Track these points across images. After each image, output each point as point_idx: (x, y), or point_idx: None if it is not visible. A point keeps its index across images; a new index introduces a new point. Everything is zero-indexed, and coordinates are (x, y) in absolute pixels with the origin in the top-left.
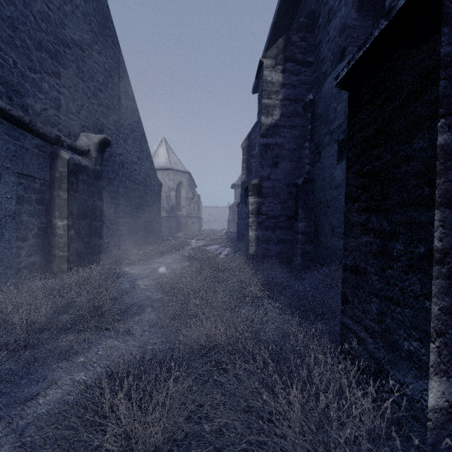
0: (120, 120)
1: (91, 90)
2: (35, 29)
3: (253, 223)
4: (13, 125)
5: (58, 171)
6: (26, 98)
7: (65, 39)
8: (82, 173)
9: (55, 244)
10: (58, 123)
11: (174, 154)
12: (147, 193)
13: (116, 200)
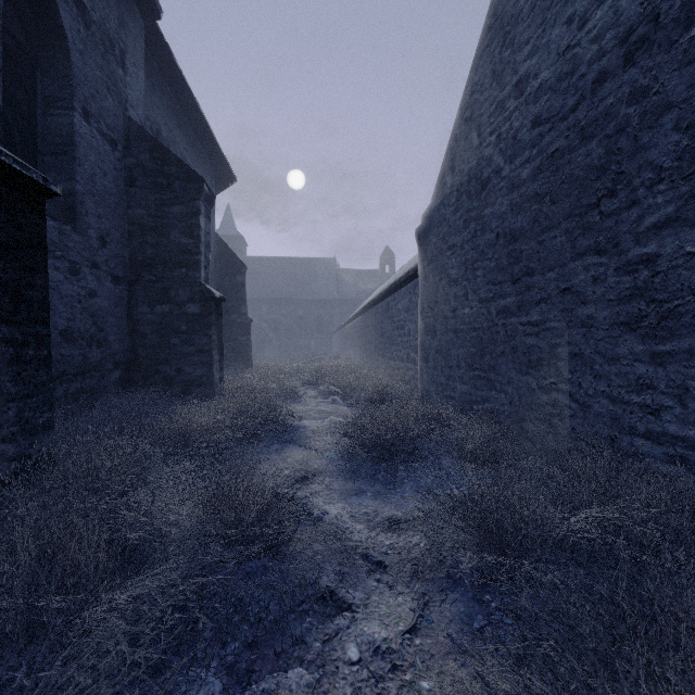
0: None
1: None
2: None
3: None
4: None
5: None
6: None
7: None
8: None
9: None
10: None
11: None
12: None
13: None
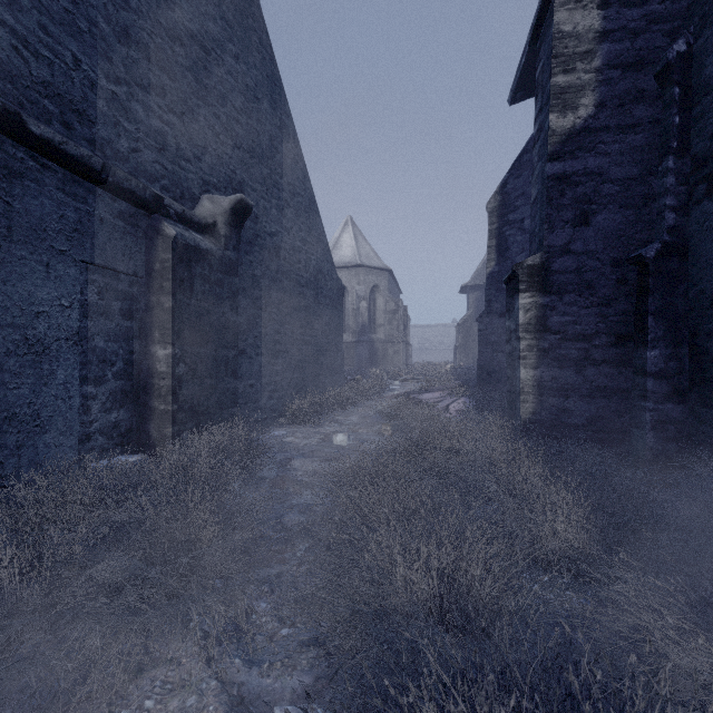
0: (272, 175)
1: (221, 120)
2: (118, 5)
3: (530, 351)
4: (73, 174)
5: (159, 259)
6: (100, 127)
7: (174, 28)
8: (200, 262)
9: (154, 389)
10: (161, 177)
11: (366, 241)
12: (320, 302)
13: (266, 313)
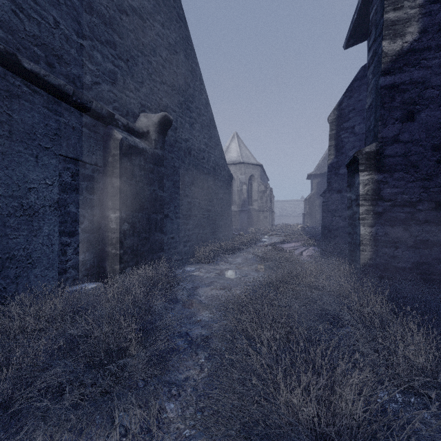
0: (186, 102)
1: (153, 65)
2: None
3: (367, 214)
4: (54, 97)
5: (111, 154)
6: (72, 67)
7: (121, 4)
8: (138, 157)
9: (108, 239)
10: (113, 101)
11: (246, 147)
12: (217, 184)
13: (182, 191)
